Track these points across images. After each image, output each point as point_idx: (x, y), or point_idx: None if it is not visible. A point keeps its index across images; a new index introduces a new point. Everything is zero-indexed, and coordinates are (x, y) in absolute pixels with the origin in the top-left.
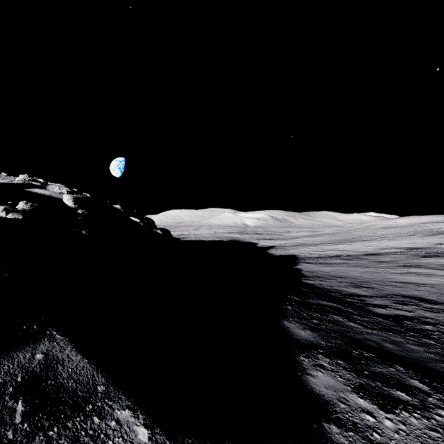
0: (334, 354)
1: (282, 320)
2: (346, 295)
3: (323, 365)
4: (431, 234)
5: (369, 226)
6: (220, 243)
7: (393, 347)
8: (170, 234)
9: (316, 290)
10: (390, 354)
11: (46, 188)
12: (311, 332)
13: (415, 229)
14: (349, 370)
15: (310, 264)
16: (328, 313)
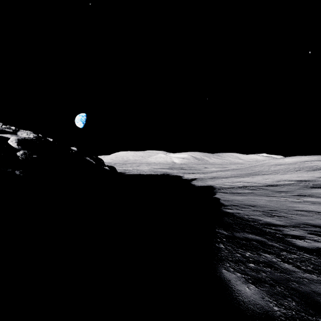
0: None
1: (219, 268)
2: (264, 225)
3: None
4: (312, 170)
5: (264, 163)
6: (156, 176)
7: None
8: (115, 171)
9: (237, 220)
10: None
11: (16, 134)
12: (255, 288)
13: (299, 166)
14: None
15: (225, 194)
16: (259, 251)
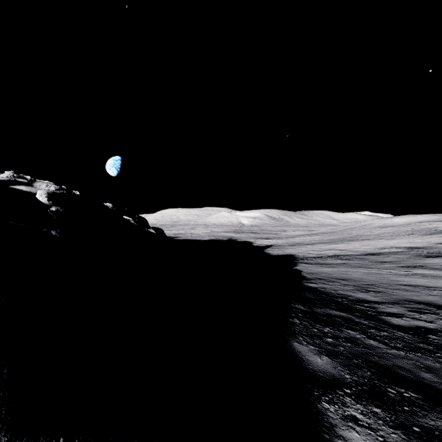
0: (365, 396)
1: (290, 341)
2: (354, 302)
3: (356, 417)
4: (429, 233)
5: (365, 225)
6: (217, 242)
7: (432, 377)
8: (163, 234)
9: (321, 295)
10: (435, 392)
11: (32, 185)
12: (328, 359)
13: (413, 228)
14: (392, 425)
15: (309, 265)
16: (341, 328)
